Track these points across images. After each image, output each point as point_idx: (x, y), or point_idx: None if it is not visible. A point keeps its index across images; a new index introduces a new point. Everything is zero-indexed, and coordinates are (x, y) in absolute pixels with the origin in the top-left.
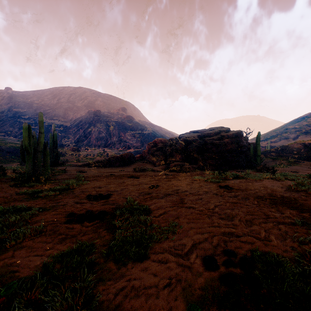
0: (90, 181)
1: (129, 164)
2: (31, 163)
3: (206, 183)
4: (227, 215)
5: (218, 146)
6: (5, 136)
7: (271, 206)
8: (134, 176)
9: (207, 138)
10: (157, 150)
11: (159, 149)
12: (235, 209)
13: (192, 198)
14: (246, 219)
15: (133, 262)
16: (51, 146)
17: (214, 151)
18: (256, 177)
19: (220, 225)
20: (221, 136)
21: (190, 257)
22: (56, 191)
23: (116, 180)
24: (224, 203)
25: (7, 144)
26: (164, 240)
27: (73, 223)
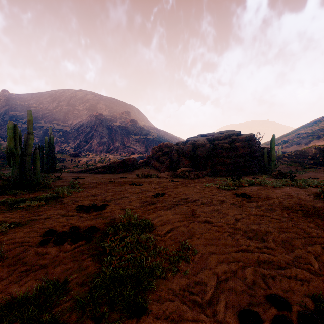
0: (85, 189)
1: (132, 169)
2: (17, 168)
3: (219, 191)
4: (255, 233)
5: (229, 150)
6: (0, 141)
7: (307, 220)
8: (136, 182)
9: (217, 141)
10: (162, 155)
11: (164, 154)
12: (263, 224)
13: (205, 208)
14: (282, 239)
15: (125, 319)
16: (47, 151)
17: (224, 156)
18: (275, 184)
19: (250, 249)
20: (232, 139)
21: (216, 309)
22: (41, 201)
23: (116, 187)
24: (246, 215)
25: (1, 149)
26: (173, 274)
27: (49, 245)
